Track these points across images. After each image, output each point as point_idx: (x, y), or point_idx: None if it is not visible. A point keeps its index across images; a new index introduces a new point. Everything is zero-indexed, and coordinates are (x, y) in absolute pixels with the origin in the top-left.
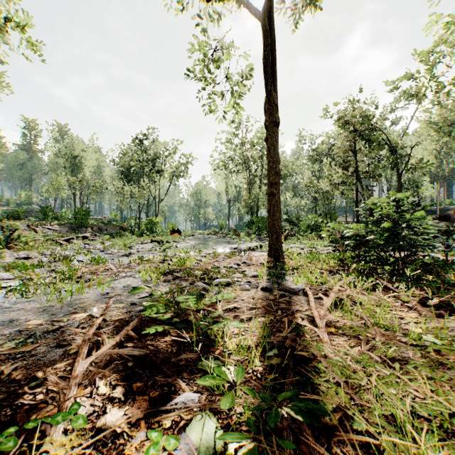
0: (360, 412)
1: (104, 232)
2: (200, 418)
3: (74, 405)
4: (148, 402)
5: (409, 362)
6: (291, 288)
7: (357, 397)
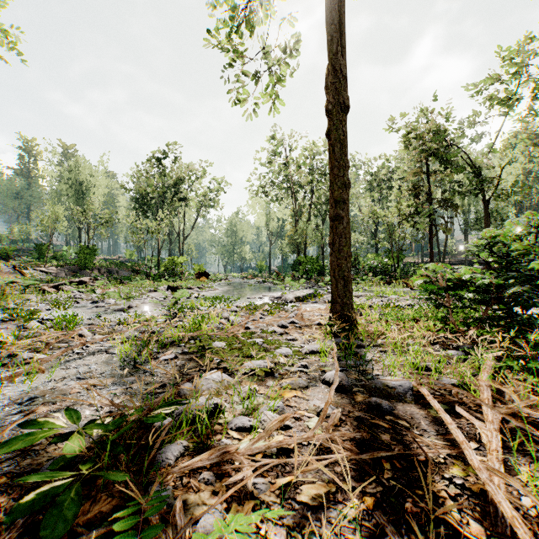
0: None
1: (115, 275)
2: None
3: None
4: None
5: None
6: (387, 386)
7: None
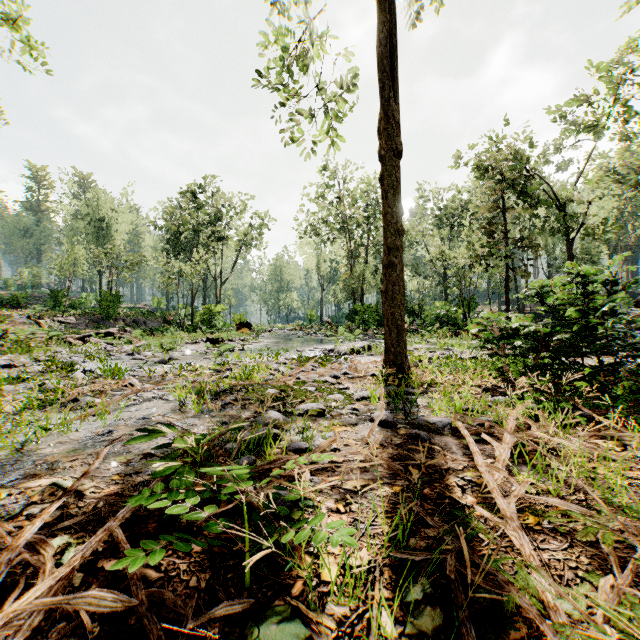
0: None
1: (142, 326)
2: None
3: None
4: None
5: None
6: (429, 423)
7: None
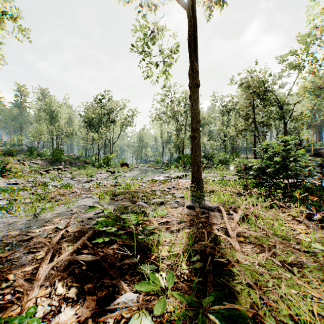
0: (269, 310)
1: (74, 165)
2: (138, 316)
3: (30, 308)
4: (95, 302)
5: (303, 265)
6: (208, 207)
7: (266, 298)
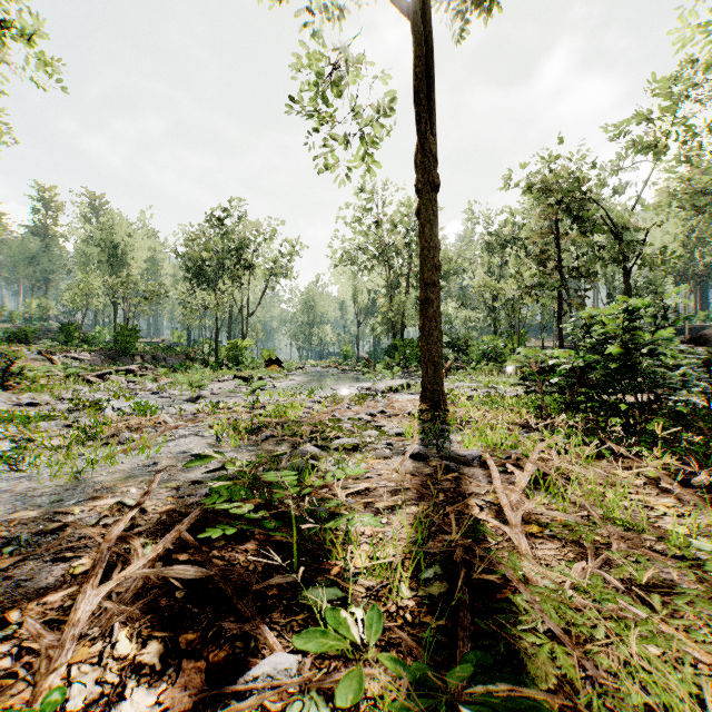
0: (598, 694)
1: (162, 363)
2: (300, 708)
3: (53, 693)
4: (204, 674)
5: (673, 590)
6: (459, 455)
7: (591, 666)
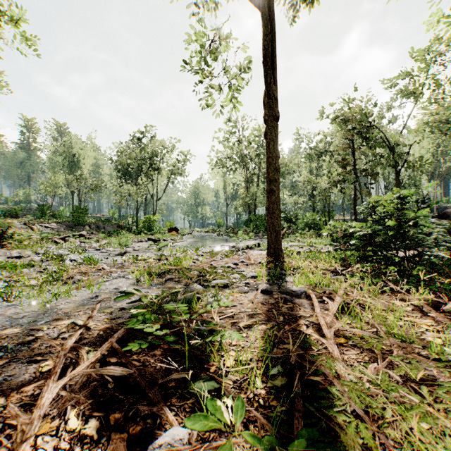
0: None
1: (102, 230)
2: None
3: None
4: (126, 442)
5: (434, 382)
6: (292, 291)
7: (384, 437)
